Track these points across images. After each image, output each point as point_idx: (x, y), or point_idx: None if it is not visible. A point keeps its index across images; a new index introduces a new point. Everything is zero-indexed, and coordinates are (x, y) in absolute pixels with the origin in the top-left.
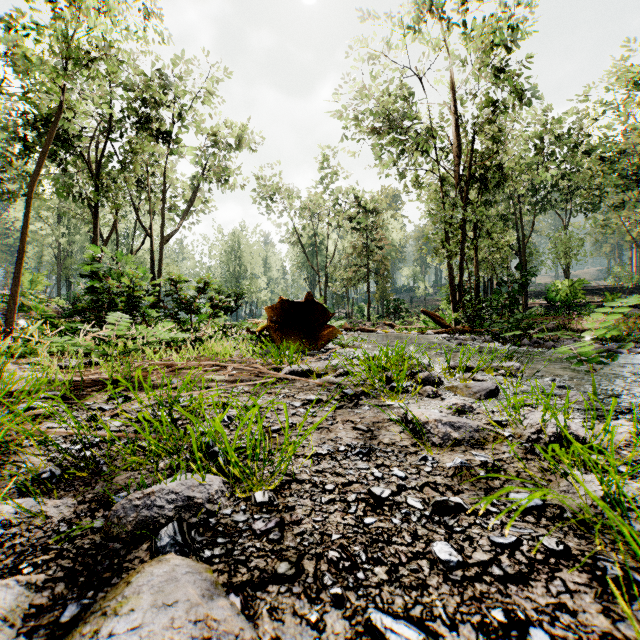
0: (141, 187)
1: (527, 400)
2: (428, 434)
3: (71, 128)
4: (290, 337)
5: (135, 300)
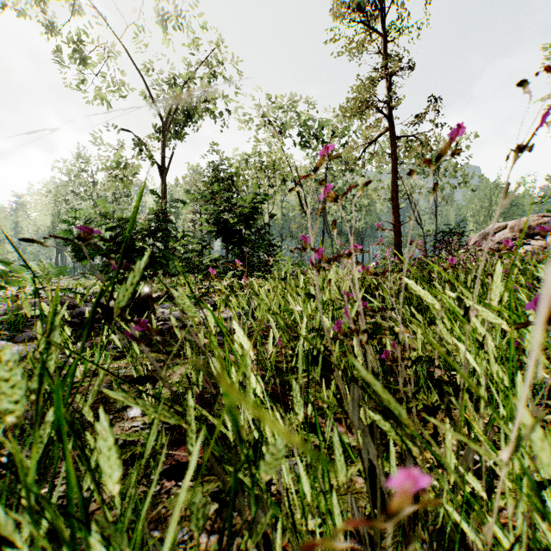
0: None
1: None
2: None
3: None
4: None
5: None
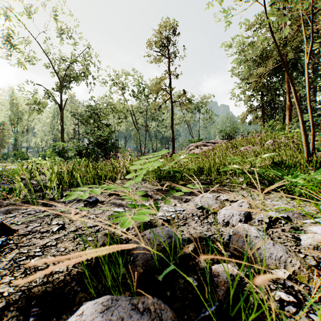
0: None
1: None
2: None
3: None
4: None
5: None
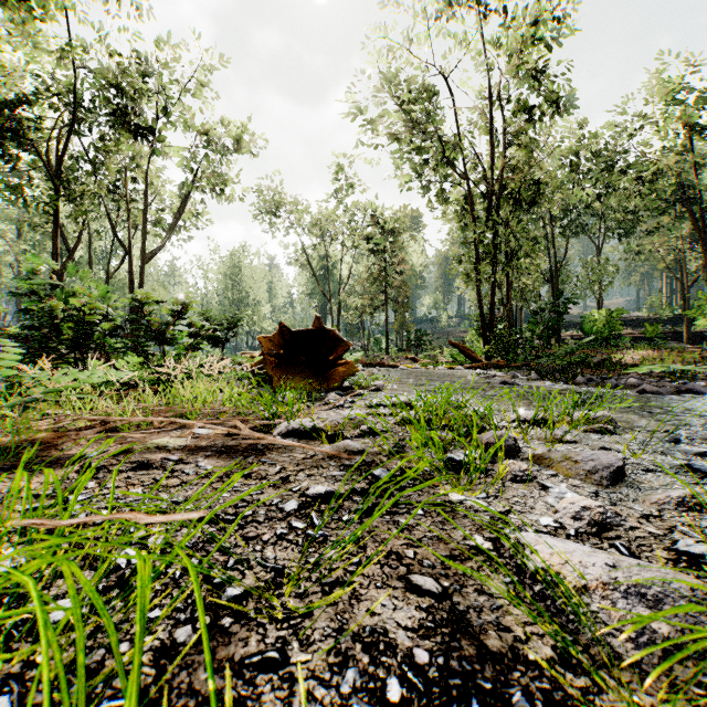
0: (118, 195)
1: (701, 494)
2: (595, 624)
3: (26, 118)
4: (294, 375)
5: (87, 327)
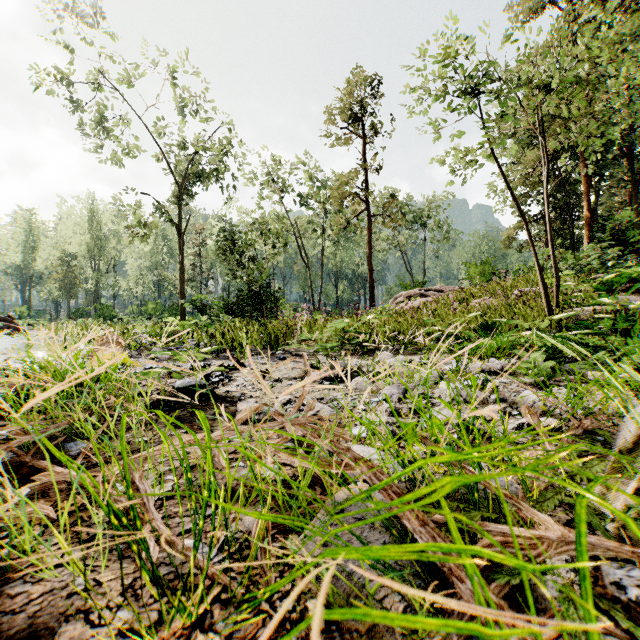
0: None
1: None
2: None
3: None
4: None
5: None
